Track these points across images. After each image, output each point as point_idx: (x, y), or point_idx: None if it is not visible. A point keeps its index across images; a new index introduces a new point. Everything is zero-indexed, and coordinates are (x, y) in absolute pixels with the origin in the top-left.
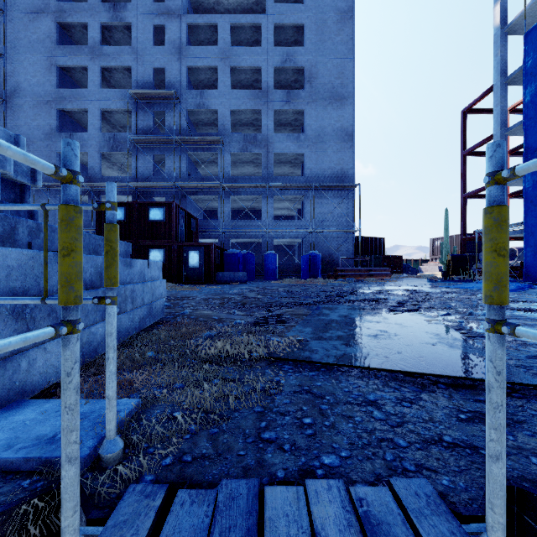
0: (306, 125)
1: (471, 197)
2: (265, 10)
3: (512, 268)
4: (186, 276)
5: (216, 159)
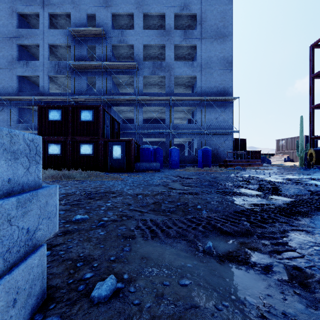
0: (198, 55)
1: (318, 108)
2: None
3: None
4: (111, 166)
5: (132, 81)
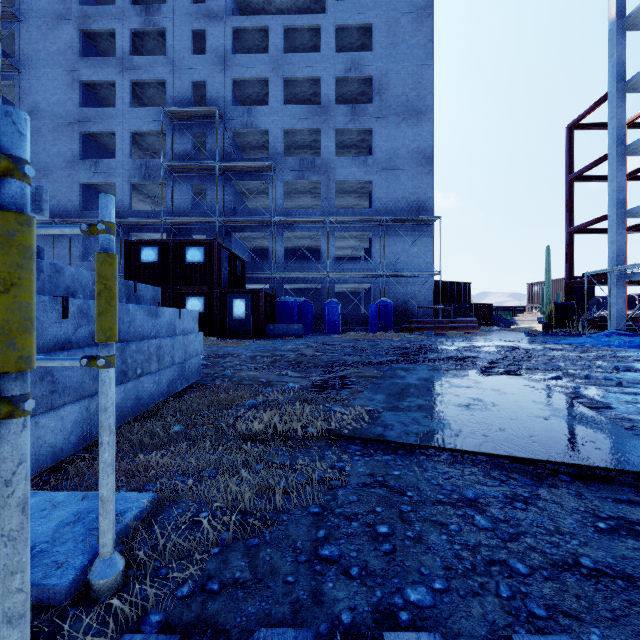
0: (375, 146)
1: (579, 232)
2: (325, 9)
3: (631, 319)
4: (231, 329)
5: (266, 188)
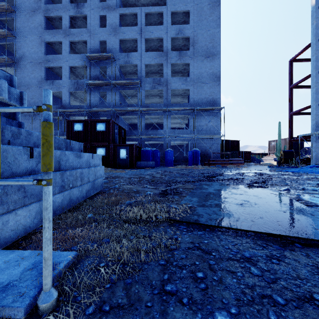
0: (191, 72)
1: (296, 114)
2: (166, 3)
3: None
4: (118, 164)
5: (136, 94)
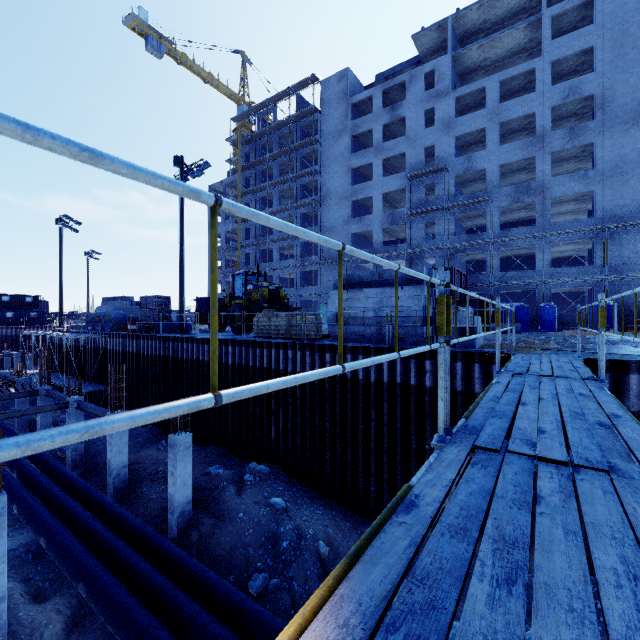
0: (597, 159)
1: None
2: (540, 42)
3: None
4: None
5: (482, 213)
